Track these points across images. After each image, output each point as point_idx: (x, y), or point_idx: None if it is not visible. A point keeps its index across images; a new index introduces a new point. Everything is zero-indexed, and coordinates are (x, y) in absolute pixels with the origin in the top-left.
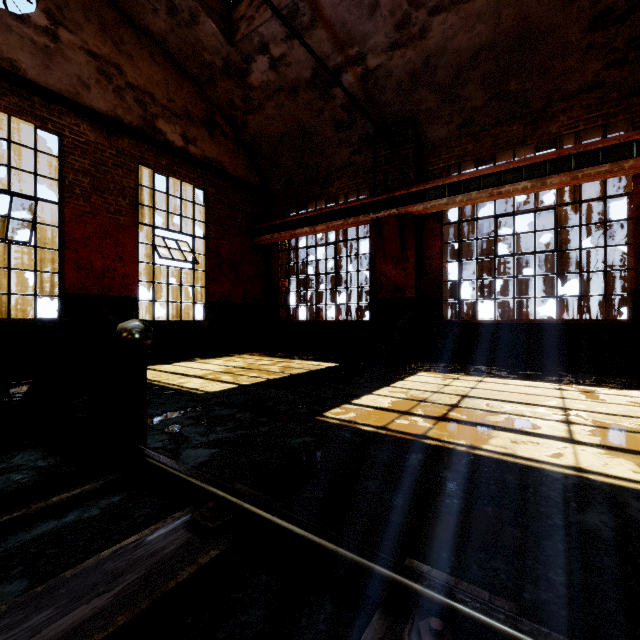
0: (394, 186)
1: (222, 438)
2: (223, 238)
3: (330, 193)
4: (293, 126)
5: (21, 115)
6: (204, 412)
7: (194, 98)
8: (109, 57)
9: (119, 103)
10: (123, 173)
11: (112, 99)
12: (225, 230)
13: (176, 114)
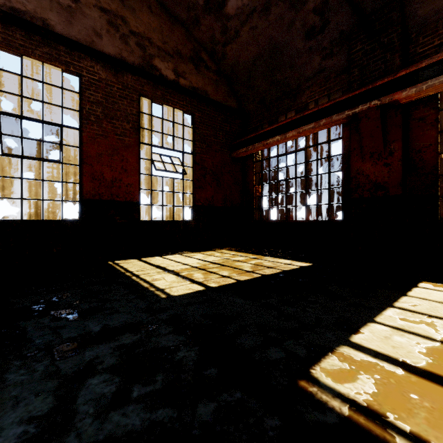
0: (374, 77)
1: (120, 436)
2: (207, 153)
3: (300, 103)
4: (265, 46)
5: (50, 61)
6: (143, 337)
7: (183, 40)
8: (116, 11)
9: (124, 47)
10: (127, 103)
11: (119, 44)
12: (208, 146)
13: (169, 53)
